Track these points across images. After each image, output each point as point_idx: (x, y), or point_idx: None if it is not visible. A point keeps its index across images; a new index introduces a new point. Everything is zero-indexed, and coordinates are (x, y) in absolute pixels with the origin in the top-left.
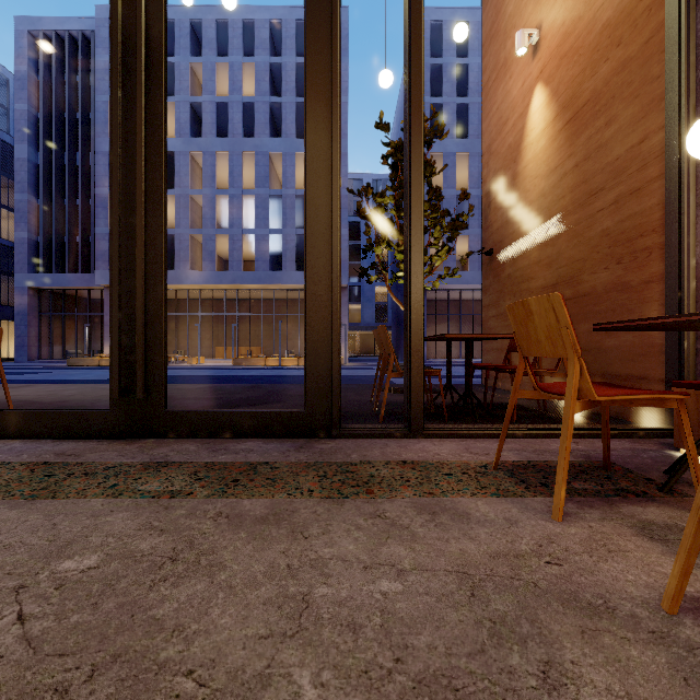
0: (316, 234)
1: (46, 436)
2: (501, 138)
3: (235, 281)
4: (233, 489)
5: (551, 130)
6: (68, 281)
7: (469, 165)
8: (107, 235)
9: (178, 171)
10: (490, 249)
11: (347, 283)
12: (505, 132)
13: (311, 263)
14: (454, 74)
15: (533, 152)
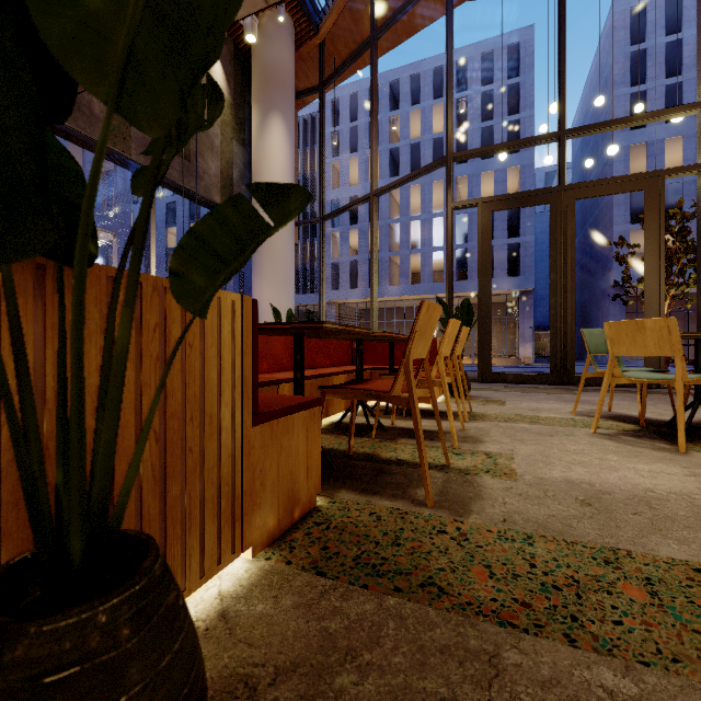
0: (650, 302)
1: (523, 383)
2: None
3: (426, 292)
4: (651, 394)
5: None
6: (302, 300)
7: (683, 149)
8: (329, 264)
9: (380, 206)
10: None
11: (533, 287)
12: None
13: (648, 314)
14: (662, 55)
15: None
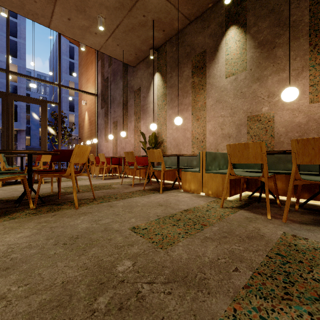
0: (43, 143)
1: None
2: (82, 115)
3: None
4: None
5: (88, 121)
6: None
7: None
8: None
9: None
10: (80, 138)
11: (25, 129)
12: (82, 114)
13: (42, 147)
14: None
15: (86, 123)
